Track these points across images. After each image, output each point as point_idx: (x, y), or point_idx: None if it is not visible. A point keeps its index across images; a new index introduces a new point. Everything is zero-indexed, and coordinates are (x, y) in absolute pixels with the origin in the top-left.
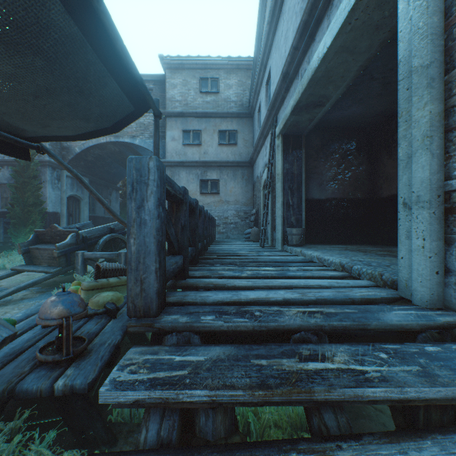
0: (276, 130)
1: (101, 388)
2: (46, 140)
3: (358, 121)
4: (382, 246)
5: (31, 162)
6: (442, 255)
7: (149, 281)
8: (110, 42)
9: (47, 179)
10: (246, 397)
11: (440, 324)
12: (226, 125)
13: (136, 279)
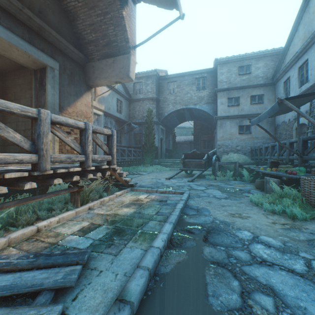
0: None
1: None
2: None
3: None
4: None
5: (151, 122)
6: None
7: None
8: None
9: (155, 130)
10: None
11: None
12: (256, 92)
13: None
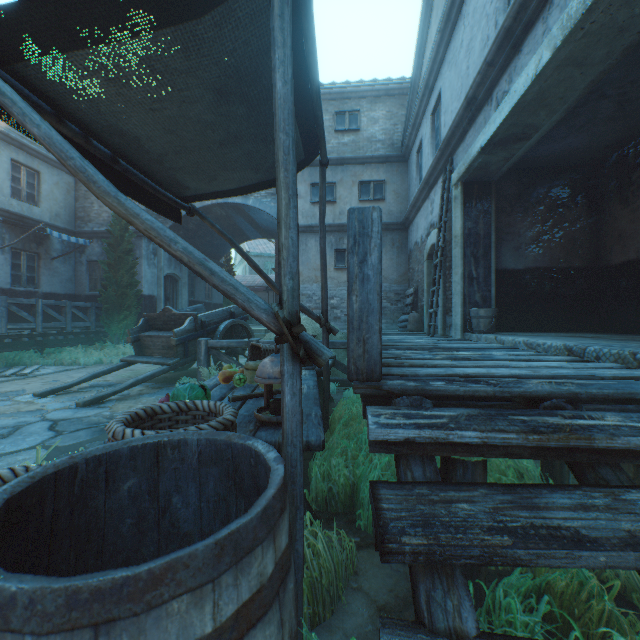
0: (453, 176)
1: (370, 426)
2: (202, 199)
3: (575, 157)
4: (613, 334)
5: (126, 232)
6: None
7: (372, 342)
8: (305, 84)
9: (142, 254)
10: (519, 441)
11: None
12: (370, 174)
13: (358, 340)
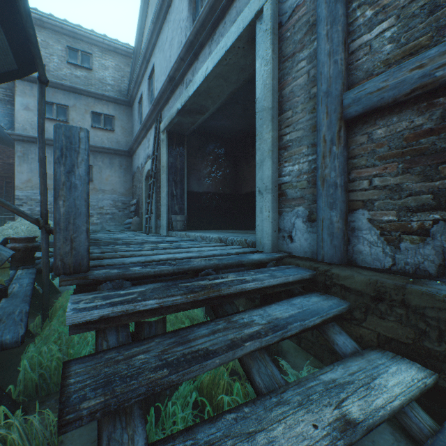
0: (162, 126)
1: (67, 313)
2: None
3: (227, 132)
4: (242, 230)
5: None
6: (277, 221)
7: (80, 240)
8: None
9: None
10: (183, 300)
11: (277, 258)
12: (102, 108)
13: (66, 239)
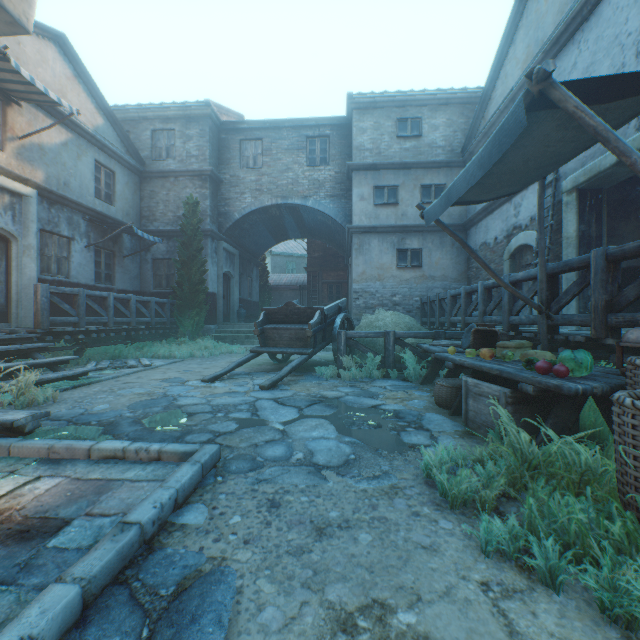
0: (565, 184)
1: None
2: None
3: None
4: None
5: (196, 231)
6: None
7: None
8: None
9: (208, 253)
10: None
11: None
12: (431, 178)
13: None
